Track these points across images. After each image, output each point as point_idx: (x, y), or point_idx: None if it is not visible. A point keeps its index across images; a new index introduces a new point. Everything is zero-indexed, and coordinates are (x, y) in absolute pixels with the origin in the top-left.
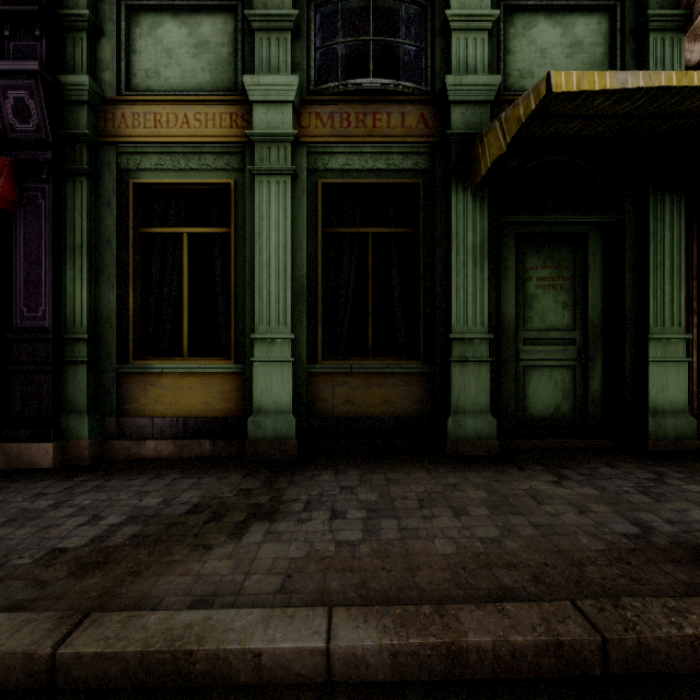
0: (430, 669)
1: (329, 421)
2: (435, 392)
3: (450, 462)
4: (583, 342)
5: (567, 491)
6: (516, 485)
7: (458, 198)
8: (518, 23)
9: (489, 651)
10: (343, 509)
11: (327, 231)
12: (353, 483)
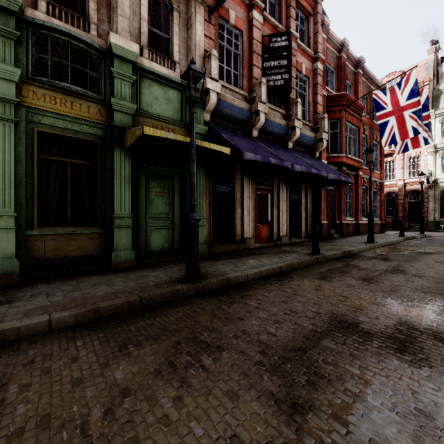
0: (88, 318)
1: (42, 261)
2: (106, 242)
3: (112, 272)
4: (173, 219)
5: (155, 273)
6: (137, 274)
7: (118, 153)
8: (146, 83)
9: (108, 308)
10: (54, 293)
11: (41, 157)
12: (59, 286)
